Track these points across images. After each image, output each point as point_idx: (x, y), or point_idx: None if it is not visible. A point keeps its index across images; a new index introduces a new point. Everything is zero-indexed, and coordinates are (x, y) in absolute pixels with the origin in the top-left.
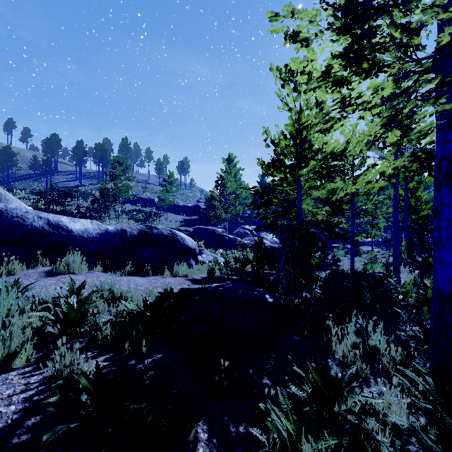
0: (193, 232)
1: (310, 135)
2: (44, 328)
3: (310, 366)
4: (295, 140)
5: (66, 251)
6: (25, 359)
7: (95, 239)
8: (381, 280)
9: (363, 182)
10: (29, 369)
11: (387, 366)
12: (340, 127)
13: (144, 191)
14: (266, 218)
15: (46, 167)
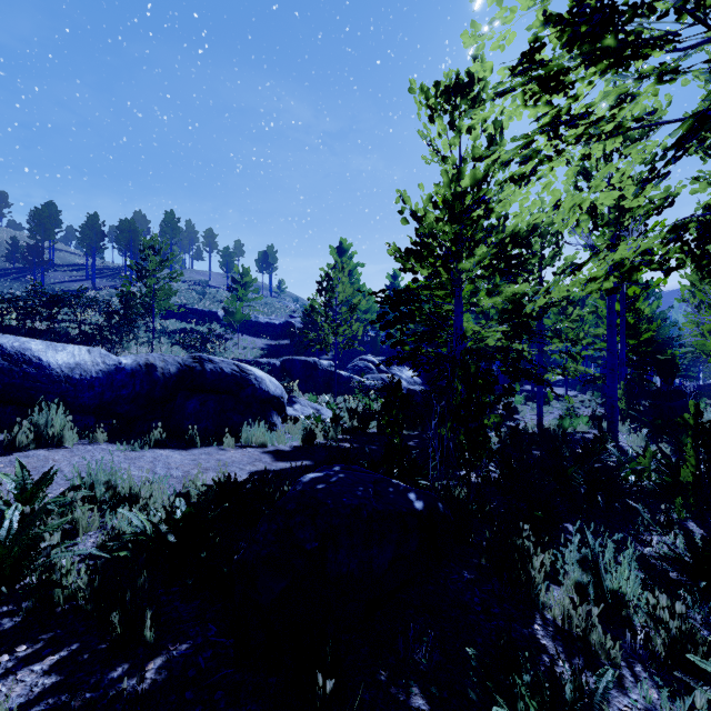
0: (282, 366)
1: (491, 189)
2: None
3: (522, 688)
4: (453, 210)
5: (38, 405)
6: None
7: (96, 382)
8: (595, 447)
9: (581, 279)
10: None
11: (653, 641)
12: (549, 173)
13: (201, 299)
14: (403, 344)
15: (34, 256)
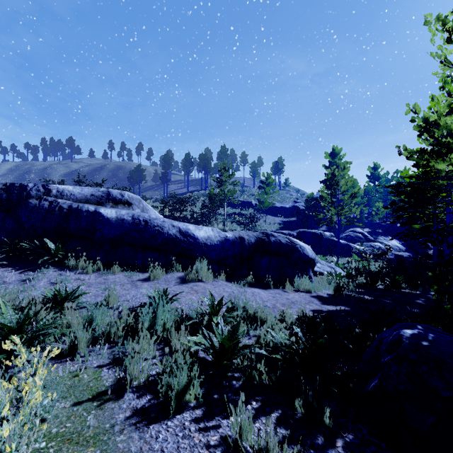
0: (297, 235)
1: None
2: (197, 350)
3: None
4: None
5: (193, 258)
6: (193, 397)
7: (217, 247)
8: None
9: None
10: (199, 414)
11: None
12: None
13: (241, 194)
14: (413, 223)
15: (164, 178)
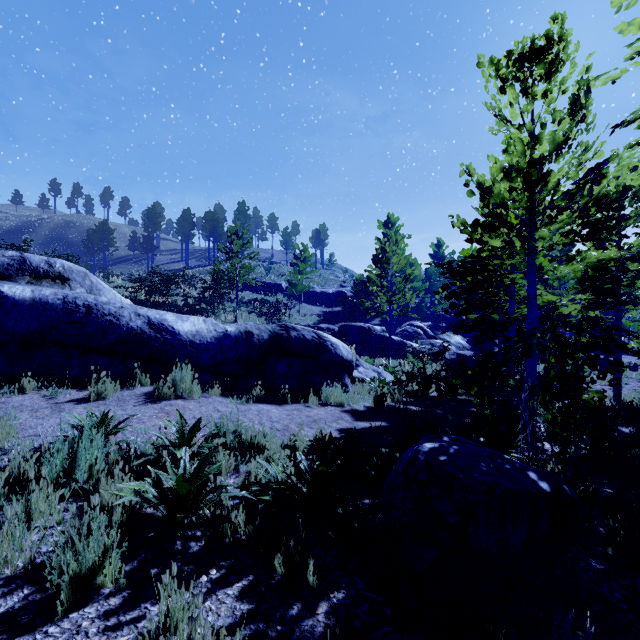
0: (339, 331)
1: (616, 154)
2: (141, 503)
3: None
4: (528, 178)
5: (172, 364)
6: (109, 579)
7: (210, 346)
8: None
9: None
10: (115, 604)
11: None
12: None
13: (267, 273)
14: (467, 313)
15: (147, 245)
